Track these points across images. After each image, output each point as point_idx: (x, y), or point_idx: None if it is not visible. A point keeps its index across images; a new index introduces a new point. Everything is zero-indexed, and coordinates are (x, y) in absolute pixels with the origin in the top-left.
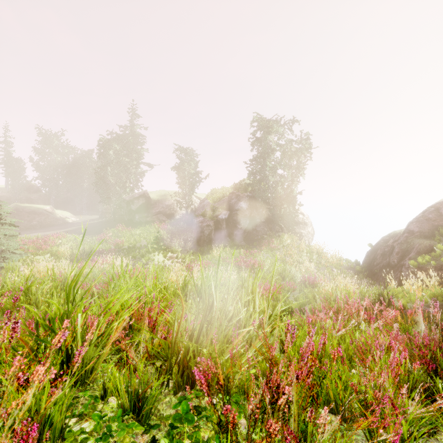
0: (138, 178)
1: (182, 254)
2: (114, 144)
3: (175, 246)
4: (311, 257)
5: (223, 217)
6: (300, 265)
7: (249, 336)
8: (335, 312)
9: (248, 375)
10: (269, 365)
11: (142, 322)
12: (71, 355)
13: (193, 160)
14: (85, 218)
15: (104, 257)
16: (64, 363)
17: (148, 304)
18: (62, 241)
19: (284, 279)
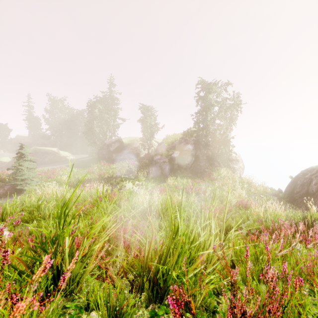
0: (115, 128)
1: (145, 182)
2: (98, 105)
3: (140, 177)
4: (243, 186)
5: (175, 156)
6: (234, 192)
7: (206, 255)
8: (271, 232)
9: (208, 291)
10: (231, 288)
11: (119, 241)
12: (61, 270)
13: (153, 114)
14: (79, 156)
15: (91, 184)
16: (55, 276)
17: (123, 225)
18: (64, 172)
19: (222, 202)
